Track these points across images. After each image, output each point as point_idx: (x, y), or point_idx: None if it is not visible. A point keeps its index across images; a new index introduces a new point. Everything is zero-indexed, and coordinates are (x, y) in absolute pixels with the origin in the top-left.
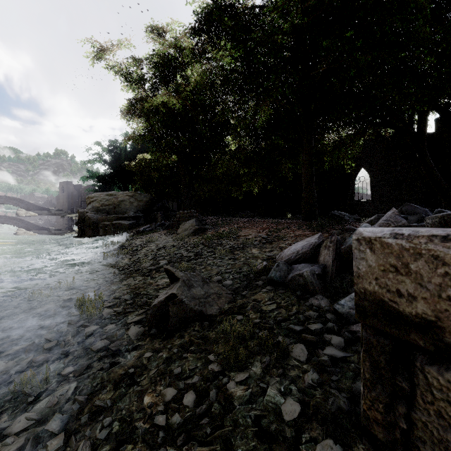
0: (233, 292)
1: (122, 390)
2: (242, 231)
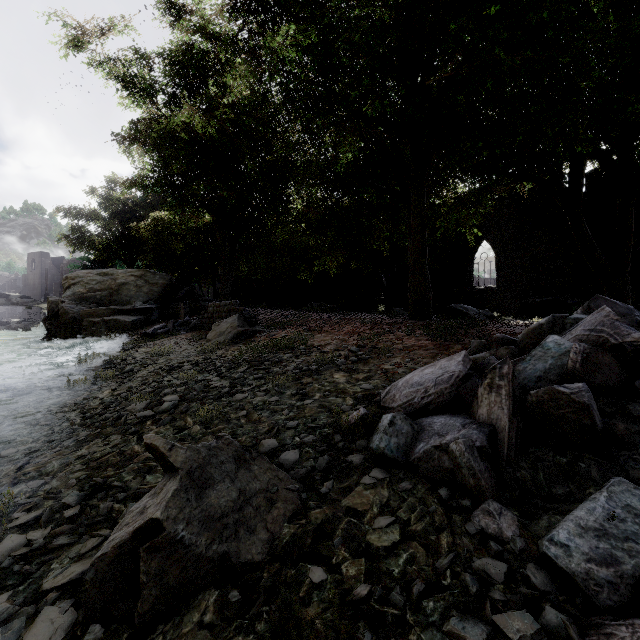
0: (301, 482)
1: None
2: (315, 337)
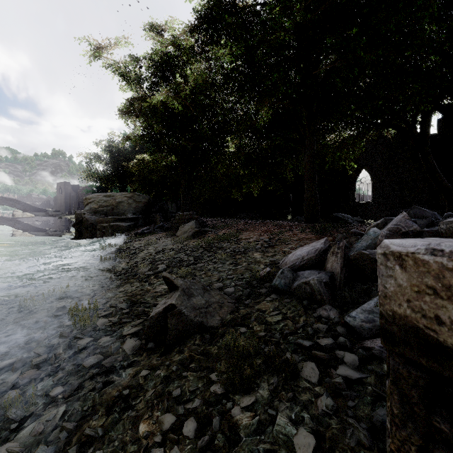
0: (235, 300)
1: (116, 415)
2: (243, 234)
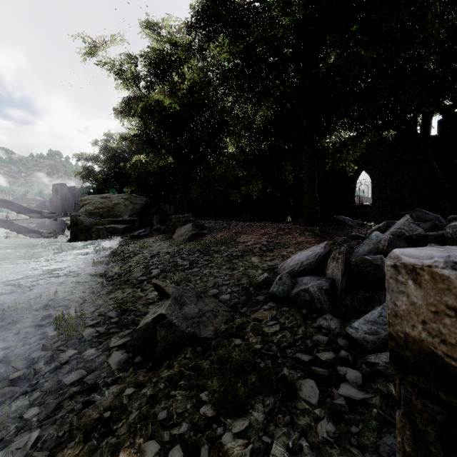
0: (231, 308)
1: (94, 442)
2: (241, 237)
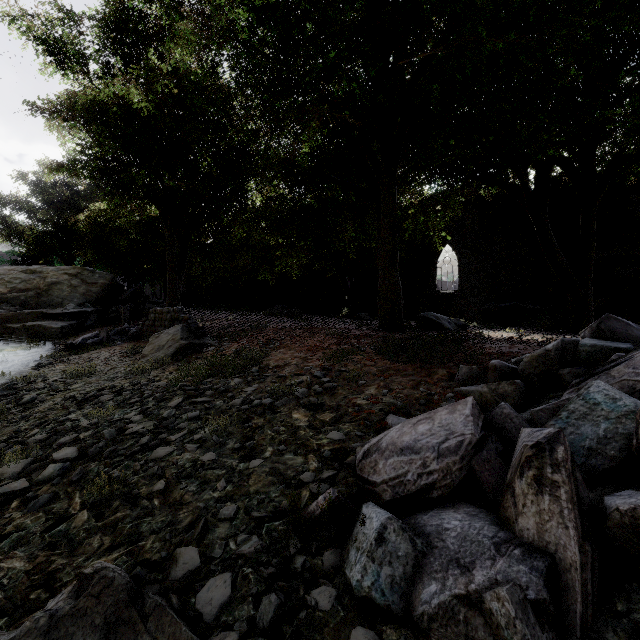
0: None
1: None
2: (272, 354)
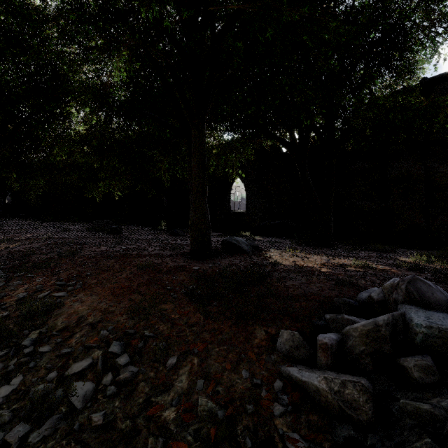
0: None
1: None
2: (67, 303)
